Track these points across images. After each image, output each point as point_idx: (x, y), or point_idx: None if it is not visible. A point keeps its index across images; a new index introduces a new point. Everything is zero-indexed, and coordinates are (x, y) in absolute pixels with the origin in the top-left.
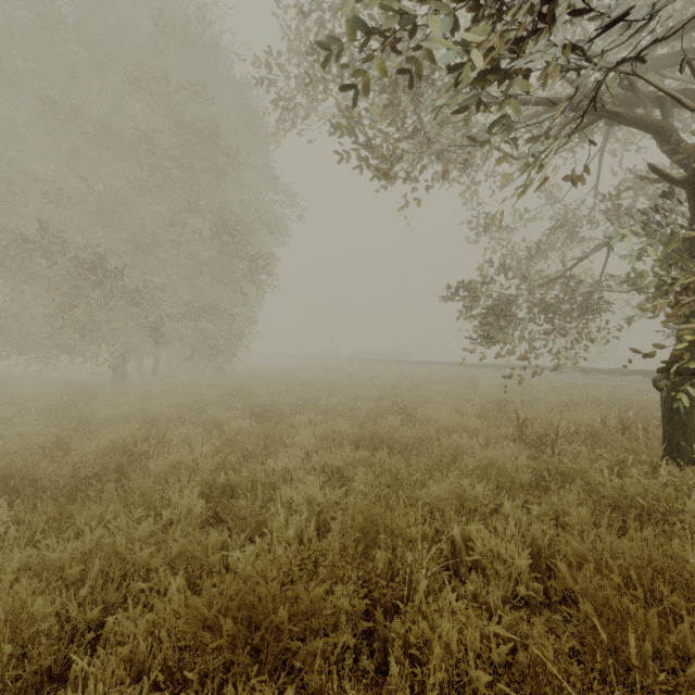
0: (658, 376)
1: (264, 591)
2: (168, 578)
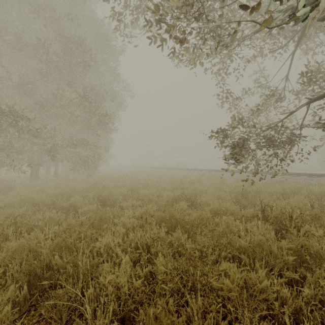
0: None
1: None
2: None
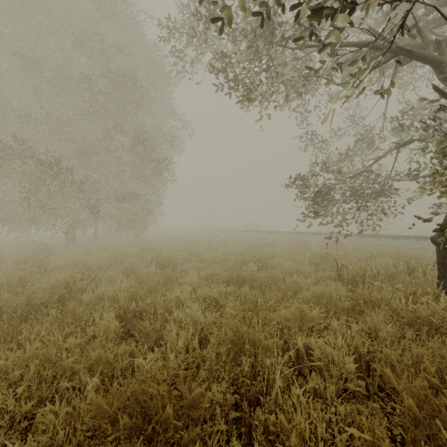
0: (435, 235)
1: (155, 391)
2: (87, 378)
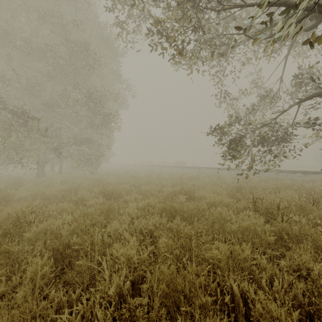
0: None
1: None
2: None
